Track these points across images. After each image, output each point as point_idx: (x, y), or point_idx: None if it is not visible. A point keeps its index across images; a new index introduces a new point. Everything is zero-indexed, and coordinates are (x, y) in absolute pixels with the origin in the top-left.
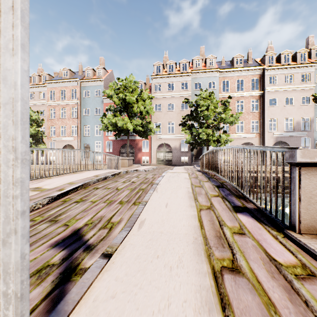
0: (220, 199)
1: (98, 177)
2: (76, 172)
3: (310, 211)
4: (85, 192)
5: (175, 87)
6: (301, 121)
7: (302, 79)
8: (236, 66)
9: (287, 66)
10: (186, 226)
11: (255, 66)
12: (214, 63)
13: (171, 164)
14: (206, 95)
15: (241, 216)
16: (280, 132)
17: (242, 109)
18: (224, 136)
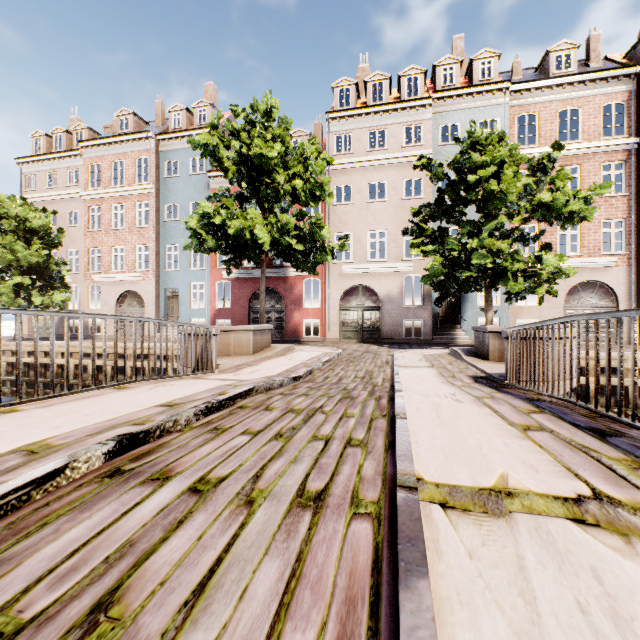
0: None
1: None
2: None
3: None
4: None
5: (389, 139)
6: None
7: None
8: (555, 74)
9: None
10: None
11: (615, 68)
12: (493, 71)
13: (378, 340)
14: (489, 136)
15: None
16: None
17: None
18: (551, 258)
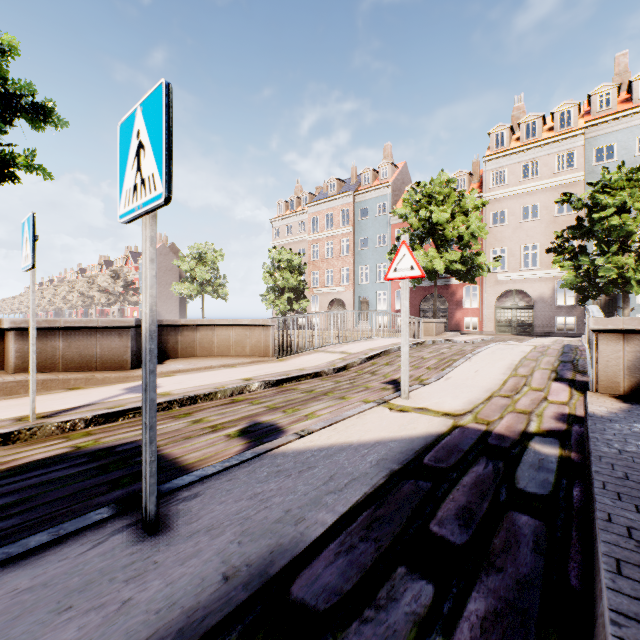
0: (547, 372)
1: (398, 345)
2: (366, 339)
3: (607, 373)
4: (388, 359)
5: (541, 168)
6: None
7: None
8: None
9: None
10: (488, 383)
11: None
12: None
13: (531, 334)
14: (617, 180)
15: (556, 383)
16: None
17: None
18: None
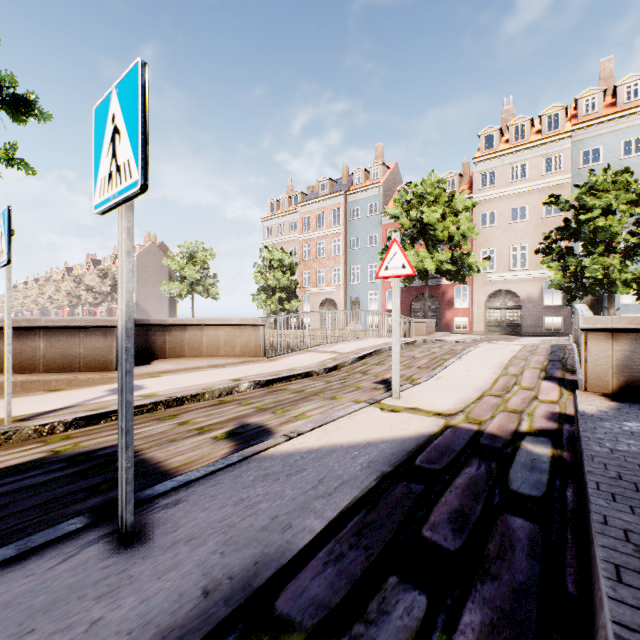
0: (537, 371)
1: (389, 345)
2: (358, 339)
3: (596, 372)
4: (380, 358)
5: (529, 170)
6: None
7: None
8: None
9: None
10: (479, 382)
11: None
12: (639, 92)
13: (519, 333)
14: (603, 182)
15: (546, 382)
16: None
17: None
18: None
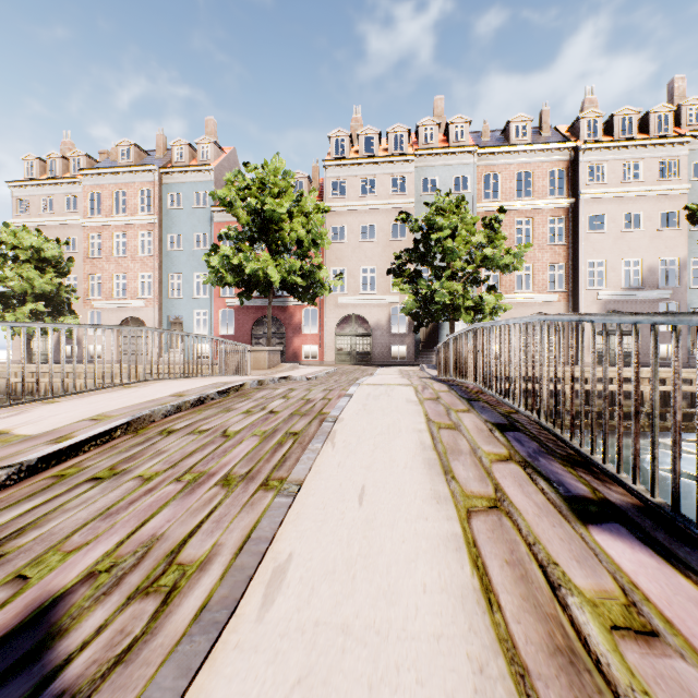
0: (518, 470)
1: (181, 399)
2: (131, 383)
3: None
4: (132, 446)
5: (378, 187)
6: (659, 266)
7: (662, 173)
8: (514, 141)
9: (627, 142)
10: (433, 591)
11: (557, 142)
12: (465, 134)
13: (369, 363)
14: (449, 204)
15: (608, 539)
16: (612, 291)
17: (527, 240)
18: (490, 298)
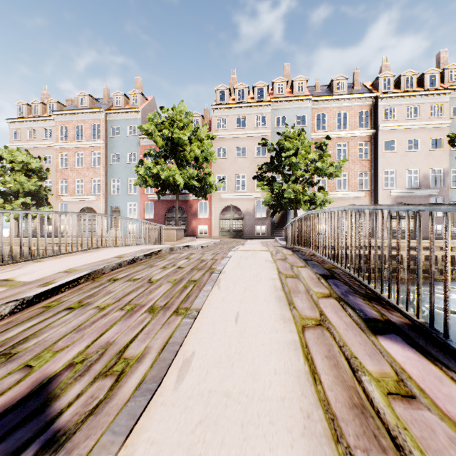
0: (335, 303)
1: (121, 259)
2: (89, 249)
3: None
4: (91, 288)
5: (247, 122)
6: (430, 174)
7: (432, 113)
8: (336, 92)
9: (410, 93)
10: (280, 373)
11: (364, 93)
12: (304, 88)
13: (241, 237)
14: (293, 133)
15: (389, 343)
16: (400, 190)
17: (344, 156)
18: (320, 195)
